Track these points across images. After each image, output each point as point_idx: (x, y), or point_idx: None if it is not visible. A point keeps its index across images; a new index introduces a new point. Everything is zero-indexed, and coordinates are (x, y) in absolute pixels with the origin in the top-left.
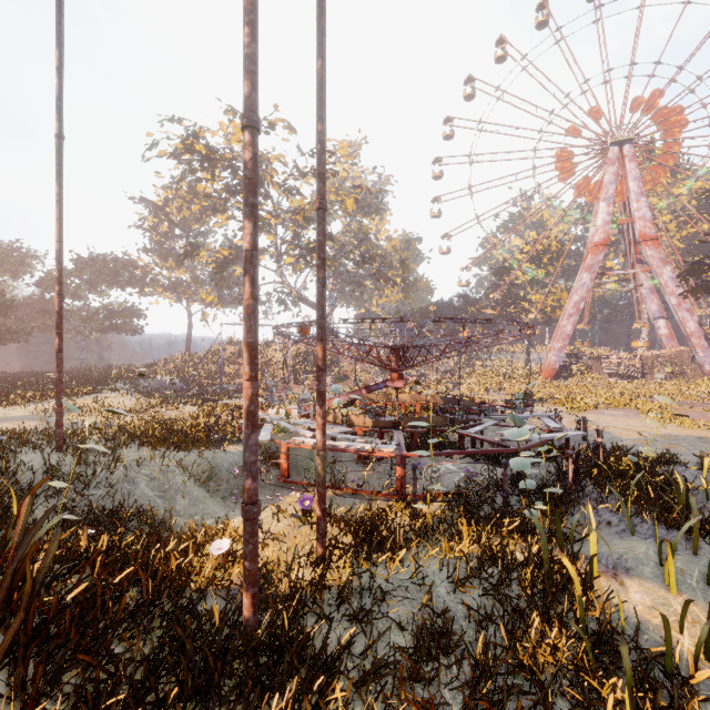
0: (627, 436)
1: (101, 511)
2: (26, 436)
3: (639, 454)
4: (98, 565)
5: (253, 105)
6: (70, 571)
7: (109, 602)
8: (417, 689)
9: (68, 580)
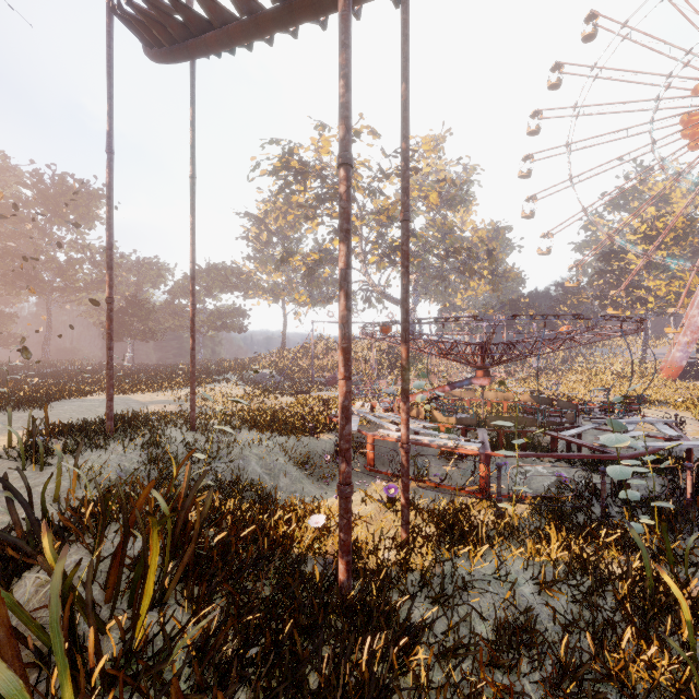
0: None
1: (224, 481)
2: (169, 417)
3: None
4: (230, 521)
5: (347, 146)
6: (210, 523)
7: (239, 550)
8: (497, 675)
9: (210, 530)
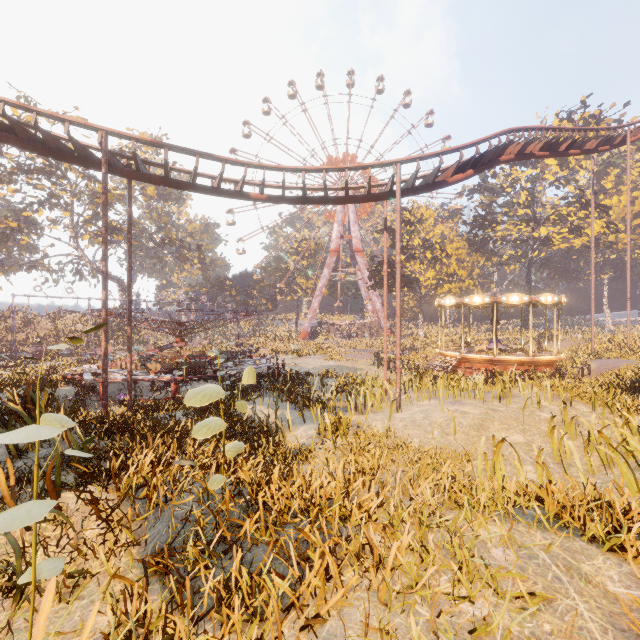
0: (308, 367)
1: None
2: None
3: (293, 371)
4: None
5: (106, 253)
6: None
7: None
8: None
9: None
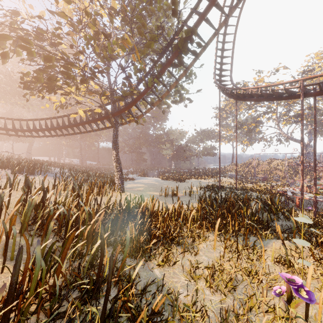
0: None
1: None
2: (225, 186)
3: None
4: None
5: (302, 138)
6: None
7: None
8: None
9: None
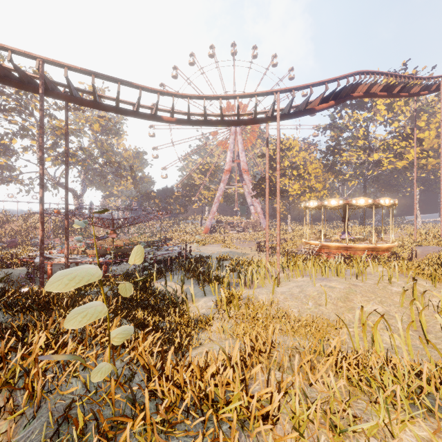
0: (208, 253)
1: None
2: None
3: (197, 256)
4: None
5: (43, 159)
6: None
7: None
8: None
9: None
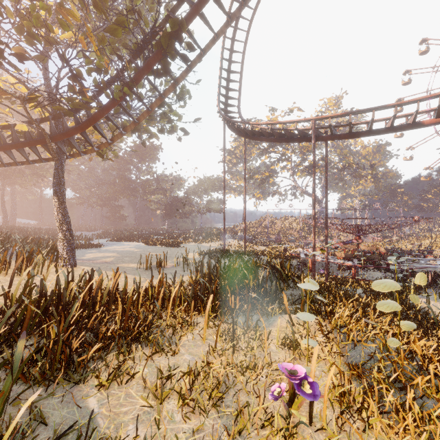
0: None
1: None
2: (232, 251)
3: None
4: None
5: (314, 188)
6: None
7: None
8: None
9: None
